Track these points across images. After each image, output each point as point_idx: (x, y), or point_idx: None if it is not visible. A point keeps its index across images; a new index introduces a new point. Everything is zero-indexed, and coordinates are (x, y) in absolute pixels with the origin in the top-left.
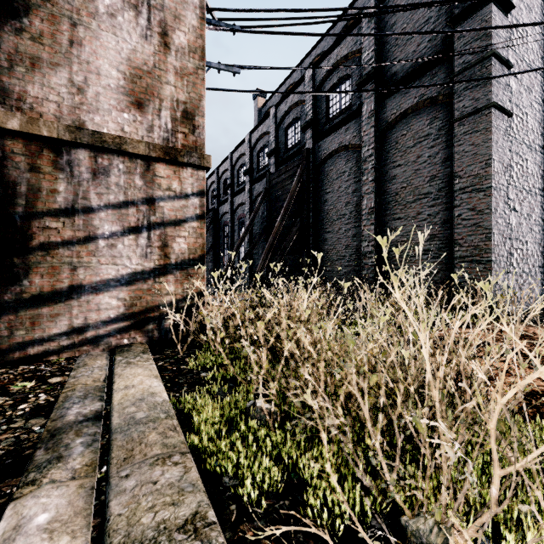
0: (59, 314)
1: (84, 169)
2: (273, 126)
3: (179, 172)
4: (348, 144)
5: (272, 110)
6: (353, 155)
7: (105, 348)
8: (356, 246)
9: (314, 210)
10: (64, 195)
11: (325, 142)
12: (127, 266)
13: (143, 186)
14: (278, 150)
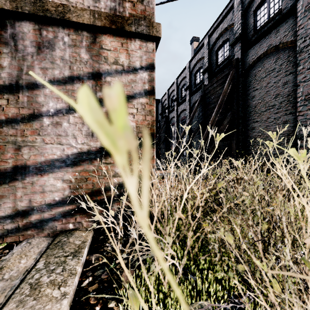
0: (2, 195)
1: (28, 43)
2: (206, 51)
3: (127, 44)
4: (279, 43)
5: (206, 40)
6: (283, 52)
7: (50, 232)
8: (287, 131)
9: (242, 105)
10: (8, 70)
11: (253, 49)
12: (73, 145)
13: (89, 60)
14: (210, 68)
